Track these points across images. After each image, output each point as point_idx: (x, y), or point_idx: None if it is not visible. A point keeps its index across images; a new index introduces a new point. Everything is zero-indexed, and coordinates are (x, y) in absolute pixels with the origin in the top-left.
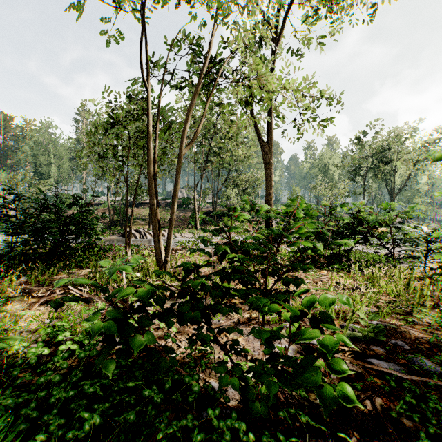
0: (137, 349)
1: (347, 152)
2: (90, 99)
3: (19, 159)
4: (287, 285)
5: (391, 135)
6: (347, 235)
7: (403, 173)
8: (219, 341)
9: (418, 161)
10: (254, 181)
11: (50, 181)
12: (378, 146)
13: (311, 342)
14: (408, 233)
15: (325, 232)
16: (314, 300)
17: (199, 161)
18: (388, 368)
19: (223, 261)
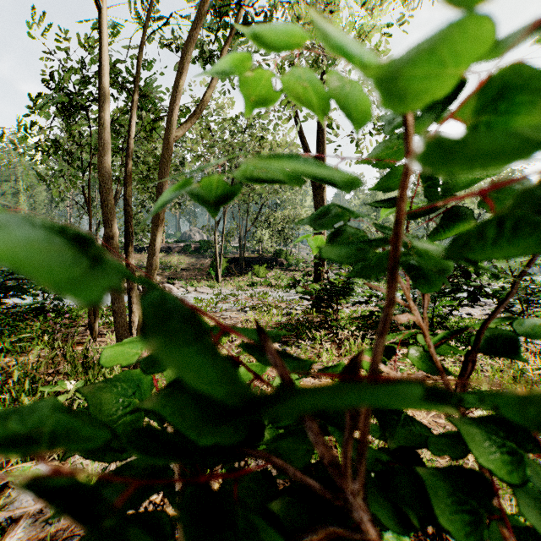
0: None
1: None
2: None
3: None
4: None
5: None
6: (445, 292)
7: None
8: None
9: None
10: (293, 220)
11: None
12: None
13: None
14: None
15: None
16: None
17: None
18: None
19: None
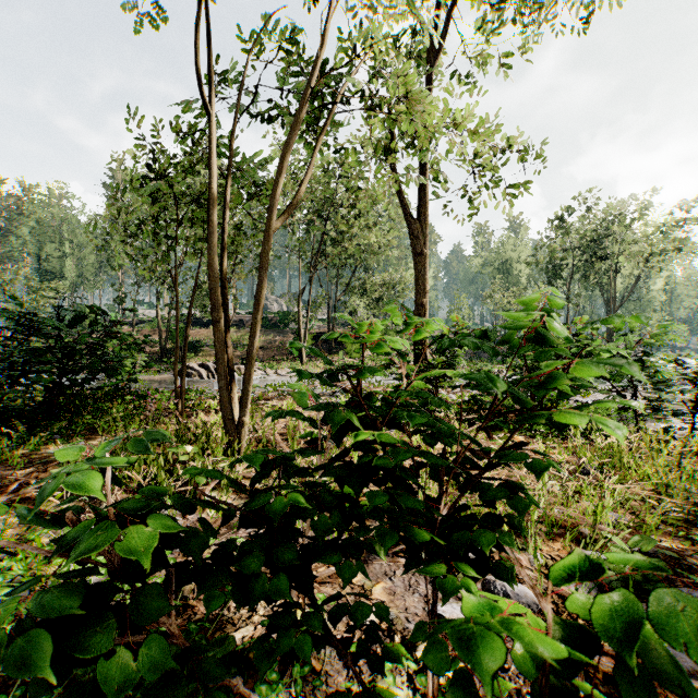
0: (117, 693)
1: (541, 240)
2: (127, 151)
3: (12, 249)
4: (490, 501)
5: (611, 214)
6: None
7: (628, 273)
8: (334, 637)
9: (652, 256)
10: (394, 286)
11: (64, 284)
12: (589, 230)
13: (521, 597)
14: (660, 371)
15: (579, 380)
16: (633, 616)
17: (307, 253)
18: (696, 668)
19: None
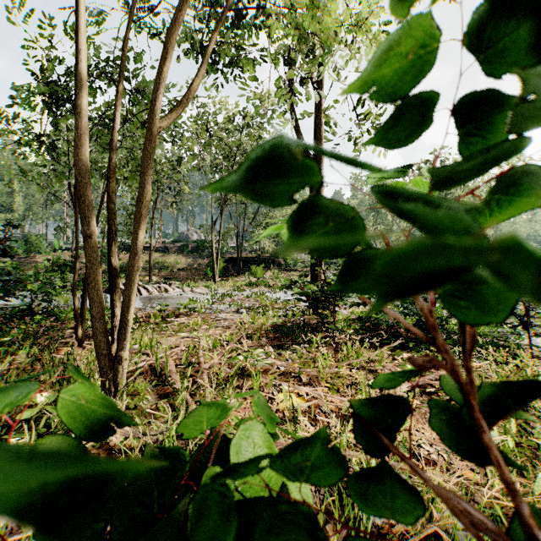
0: None
1: None
2: None
3: None
4: None
5: None
6: None
7: None
8: None
9: None
10: None
11: (14, 216)
12: None
13: None
14: None
15: None
16: None
17: None
18: None
19: (247, 338)
